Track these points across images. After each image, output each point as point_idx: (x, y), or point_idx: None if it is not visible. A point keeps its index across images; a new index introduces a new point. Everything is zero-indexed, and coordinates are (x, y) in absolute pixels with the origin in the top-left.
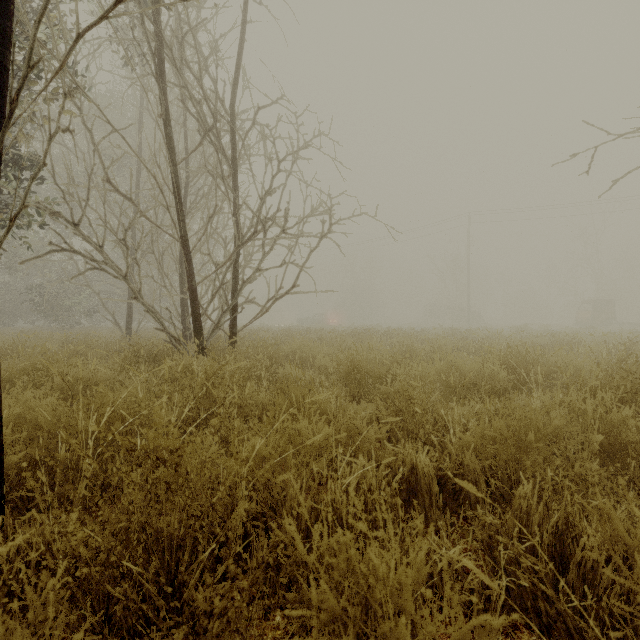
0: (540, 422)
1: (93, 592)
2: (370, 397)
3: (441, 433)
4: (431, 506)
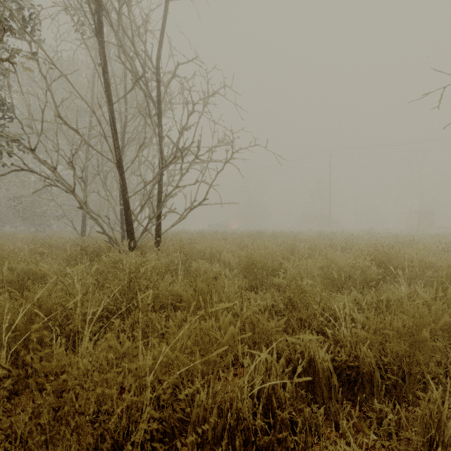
0: (430, 319)
1: None
2: (265, 286)
3: (331, 323)
4: (330, 398)
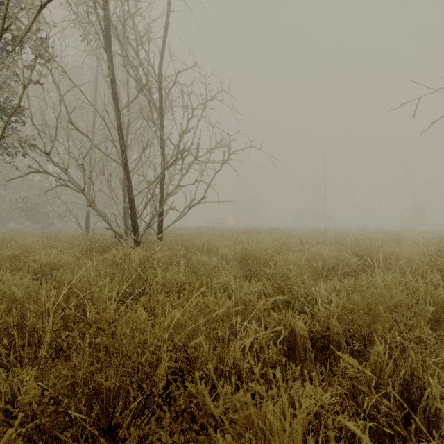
0: (386, 297)
1: (47, 433)
2: (258, 277)
3: (311, 304)
4: (306, 359)
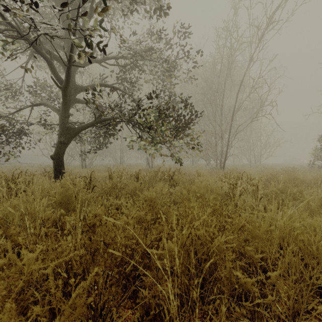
0: None
1: None
2: None
3: None
4: None
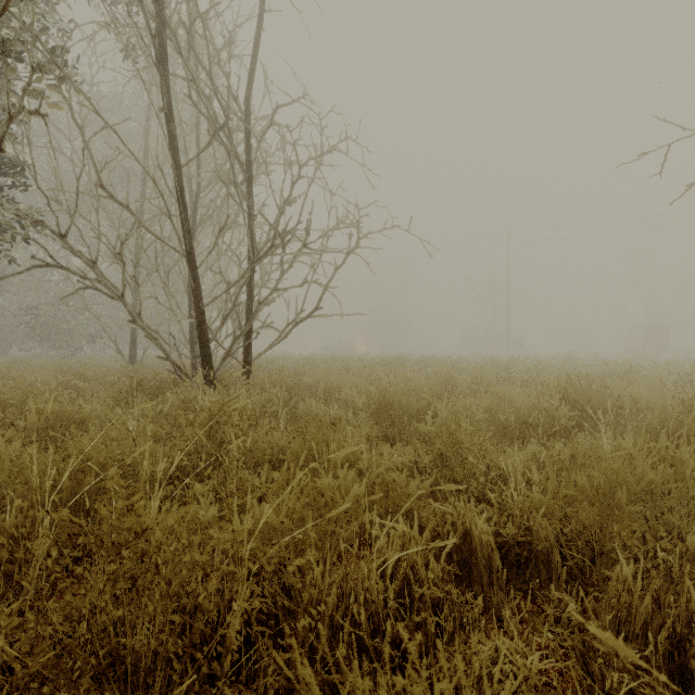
0: (630, 476)
1: None
2: (406, 437)
3: (497, 486)
4: (491, 585)
